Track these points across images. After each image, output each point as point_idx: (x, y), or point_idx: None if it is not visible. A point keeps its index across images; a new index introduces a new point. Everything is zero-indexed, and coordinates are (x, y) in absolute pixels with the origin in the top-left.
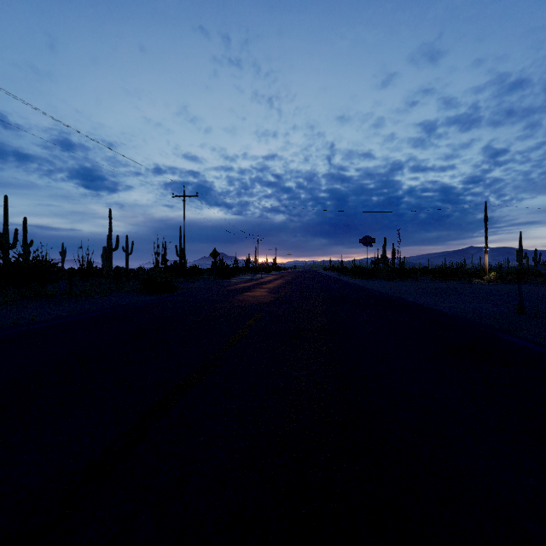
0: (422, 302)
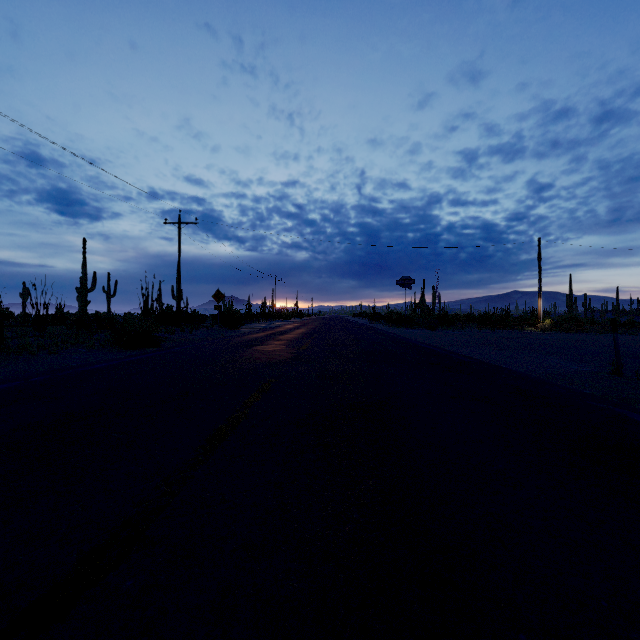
0: (484, 358)
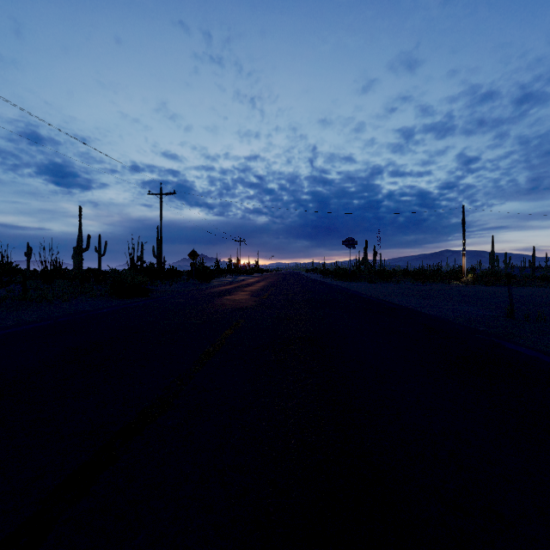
0: (410, 305)
